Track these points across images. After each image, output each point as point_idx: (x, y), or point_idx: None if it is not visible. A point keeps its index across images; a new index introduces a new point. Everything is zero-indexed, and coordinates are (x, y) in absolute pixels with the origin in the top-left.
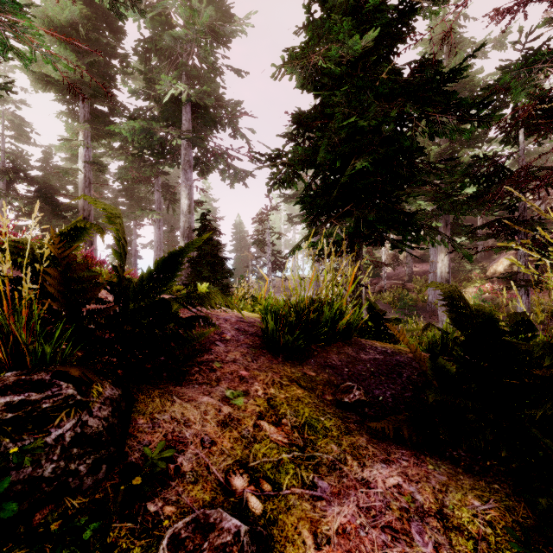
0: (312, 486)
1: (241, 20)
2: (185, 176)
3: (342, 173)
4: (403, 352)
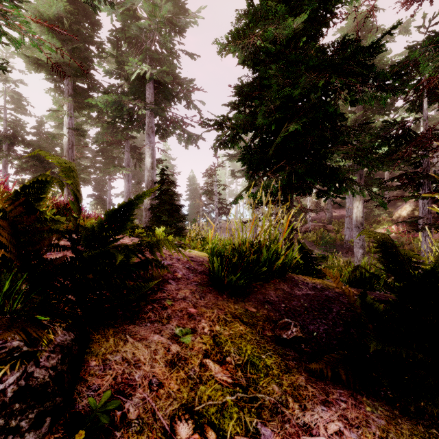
0: (255, 434)
1: (193, 13)
2: (148, 139)
3: (276, 135)
4: (331, 288)
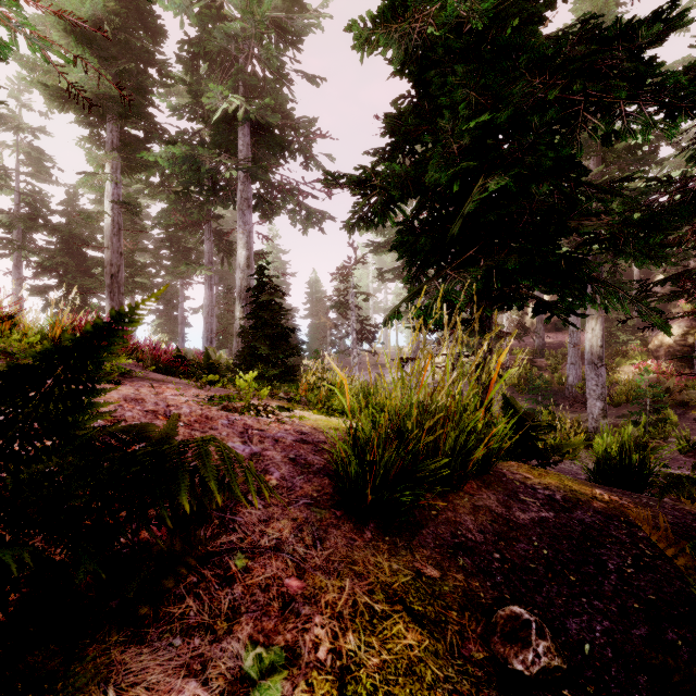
0: None
1: (315, 9)
2: (242, 219)
3: (461, 202)
4: (584, 499)
